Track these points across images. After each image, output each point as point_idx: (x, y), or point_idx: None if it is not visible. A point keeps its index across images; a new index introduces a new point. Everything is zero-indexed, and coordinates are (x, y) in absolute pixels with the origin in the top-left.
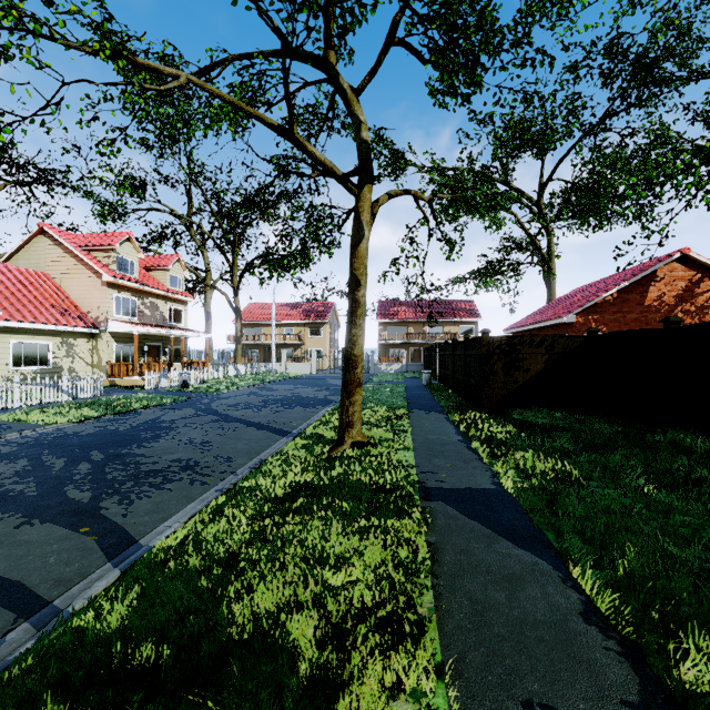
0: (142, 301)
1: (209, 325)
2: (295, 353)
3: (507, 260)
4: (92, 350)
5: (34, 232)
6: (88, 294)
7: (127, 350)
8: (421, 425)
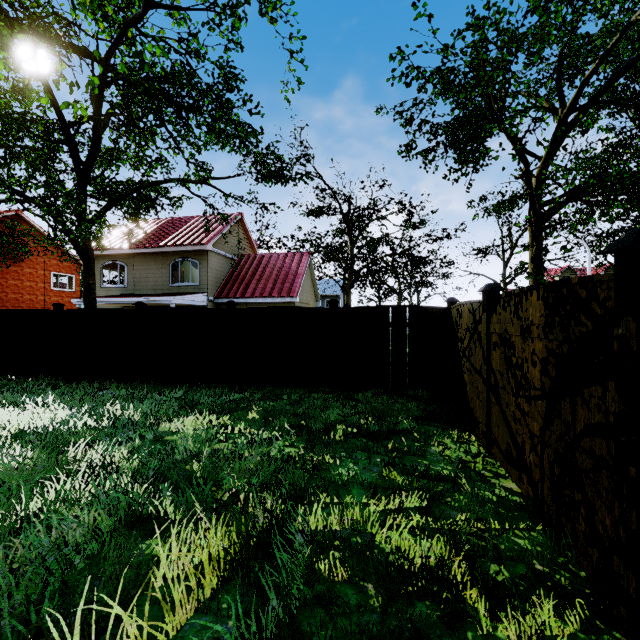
0: None
1: None
2: None
3: None
4: None
5: None
6: None
7: None
8: None
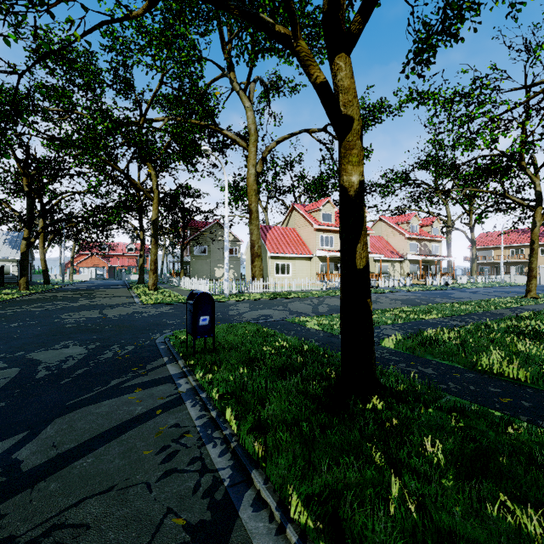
0: (420, 243)
1: (449, 251)
2: (525, 269)
3: None
4: (400, 267)
5: (377, 220)
6: (398, 243)
7: (414, 267)
8: None
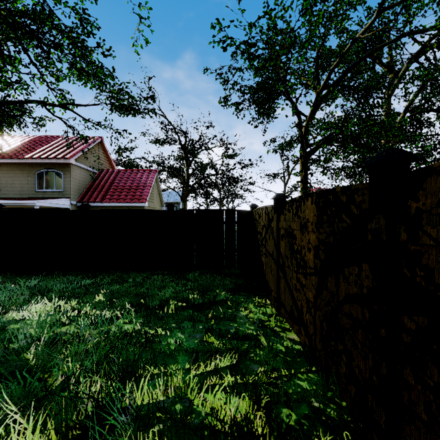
0: None
1: None
2: None
3: None
4: None
5: None
6: None
7: None
8: None
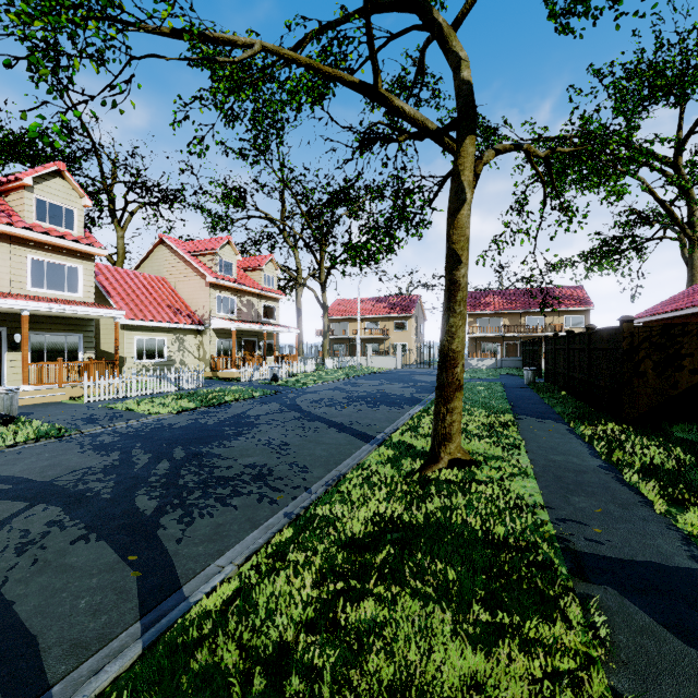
0: (240, 299)
1: (299, 321)
2: (380, 347)
3: (629, 236)
4: (199, 344)
5: (156, 243)
6: (195, 295)
7: (227, 344)
8: (536, 438)
